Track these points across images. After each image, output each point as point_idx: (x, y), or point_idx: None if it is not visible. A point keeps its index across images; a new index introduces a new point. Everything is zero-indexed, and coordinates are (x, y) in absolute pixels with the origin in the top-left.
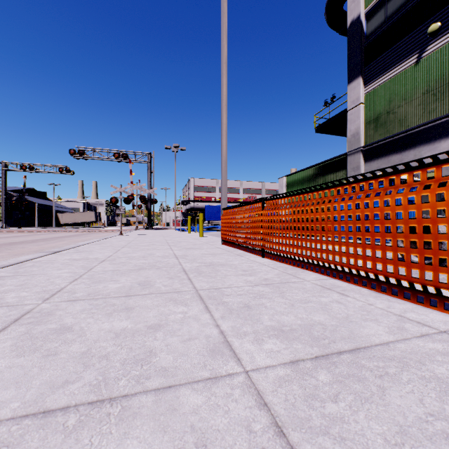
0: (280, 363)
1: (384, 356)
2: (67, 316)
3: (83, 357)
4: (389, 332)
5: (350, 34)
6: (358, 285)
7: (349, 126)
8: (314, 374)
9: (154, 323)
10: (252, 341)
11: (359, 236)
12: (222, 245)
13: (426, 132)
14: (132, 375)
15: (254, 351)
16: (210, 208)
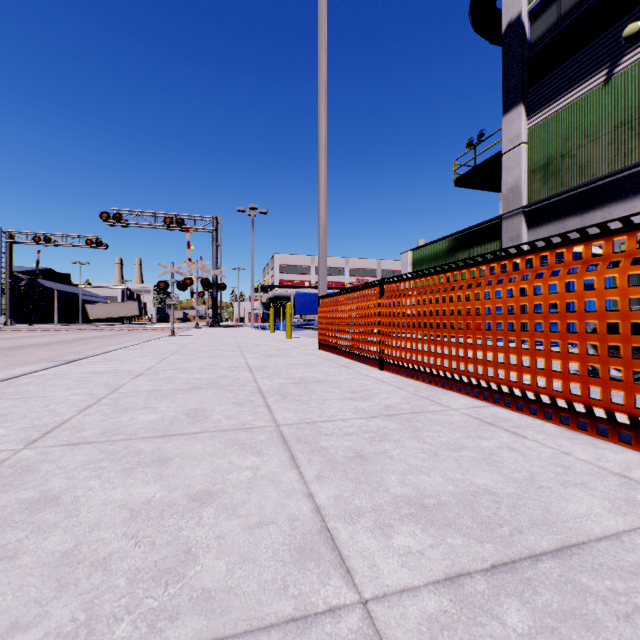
0: (428, 582)
1: (620, 564)
2: (58, 473)
3: (61, 564)
4: (614, 511)
5: (506, 41)
6: (537, 417)
7: (504, 177)
8: (496, 609)
9: (202, 488)
10: (371, 528)
11: (540, 338)
12: (320, 351)
13: (621, 184)
14: (144, 610)
15: (376, 553)
16: (302, 297)
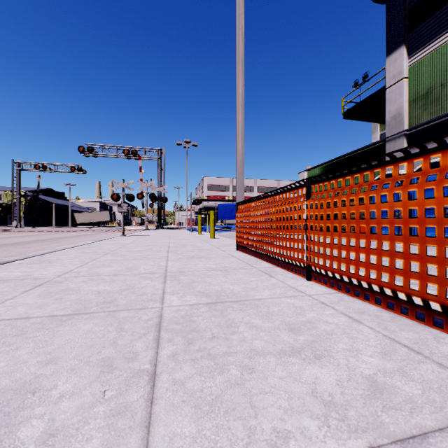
0: None
1: None
2: None
3: None
4: None
5: None
6: None
7: (387, 107)
8: None
9: None
10: None
11: None
12: (237, 252)
13: None
14: None
15: None
16: (223, 207)
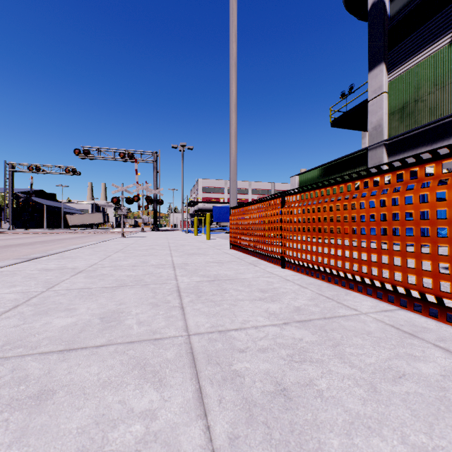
0: None
1: None
2: None
3: None
4: None
5: (371, 16)
6: None
7: (369, 118)
8: None
9: None
10: None
11: None
12: (231, 250)
13: None
14: None
15: None
16: (218, 209)
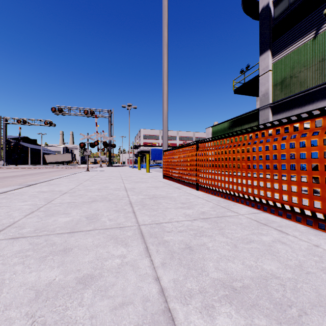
0: None
1: None
2: None
3: None
4: None
5: (261, 17)
6: (291, 220)
7: (260, 88)
8: None
9: (87, 273)
10: (200, 309)
11: (294, 174)
12: (164, 179)
13: (322, 91)
14: None
15: None
16: (154, 151)
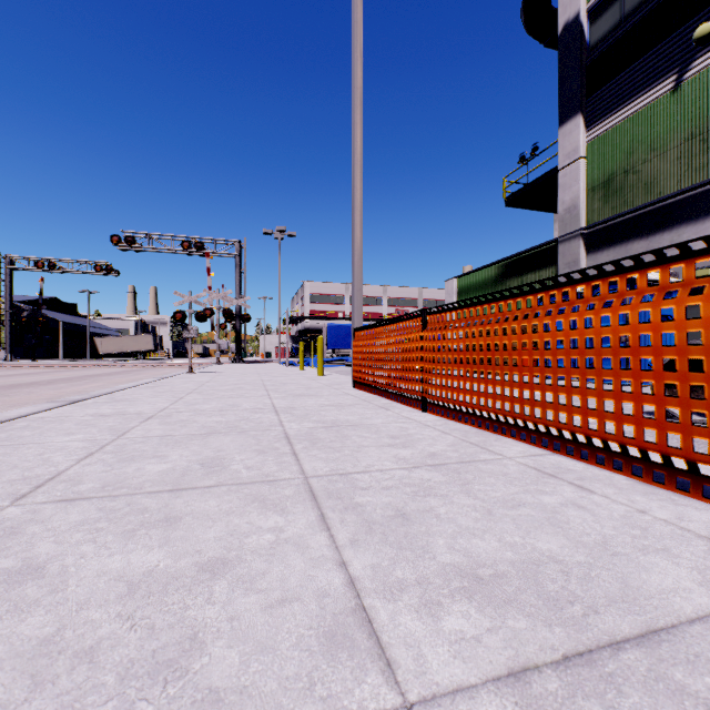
0: (487, 679)
1: None
2: (46, 536)
3: (38, 654)
4: (706, 585)
5: (563, 44)
6: (604, 467)
7: (560, 195)
8: None
9: (215, 555)
10: (416, 607)
11: (608, 376)
12: (354, 390)
13: (691, 204)
14: None
15: (422, 639)
16: (335, 329)
